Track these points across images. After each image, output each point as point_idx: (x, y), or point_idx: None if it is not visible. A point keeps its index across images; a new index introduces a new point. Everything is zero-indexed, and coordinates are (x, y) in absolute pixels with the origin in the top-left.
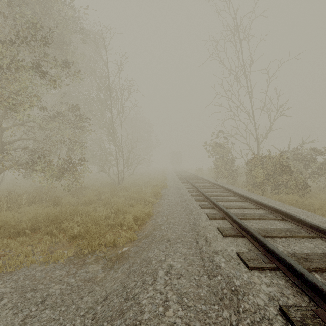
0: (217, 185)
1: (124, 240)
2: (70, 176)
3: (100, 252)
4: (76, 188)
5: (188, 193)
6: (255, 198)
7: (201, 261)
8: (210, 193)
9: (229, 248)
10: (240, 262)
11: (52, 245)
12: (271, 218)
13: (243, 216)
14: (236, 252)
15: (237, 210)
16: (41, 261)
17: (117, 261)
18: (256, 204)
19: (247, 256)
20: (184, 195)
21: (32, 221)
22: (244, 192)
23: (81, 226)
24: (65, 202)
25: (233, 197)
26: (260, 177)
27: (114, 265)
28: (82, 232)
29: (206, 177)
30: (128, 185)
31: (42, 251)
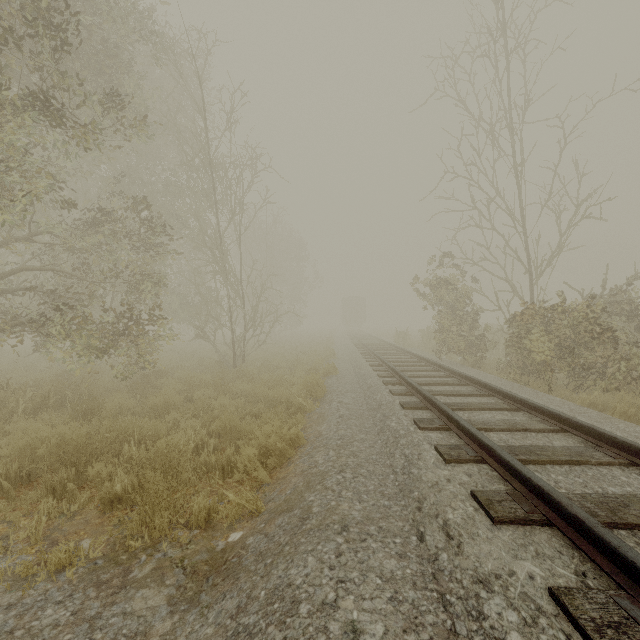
0: (445, 368)
1: (233, 510)
2: (128, 349)
3: (172, 547)
4: (143, 375)
5: (384, 389)
6: (539, 401)
7: (443, 608)
8: (432, 388)
9: (520, 567)
10: (570, 633)
11: (59, 522)
12: (602, 460)
13: (528, 455)
14: (548, 590)
15: (506, 434)
16: (19, 572)
17: (212, 578)
18: (549, 419)
19: (588, 610)
20: (375, 392)
21: (25, 458)
22: (507, 385)
23: (133, 473)
24: (110, 409)
25: (487, 400)
26: (541, 352)
27: (201, 591)
28: (130, 491)
29: (416, 350)
30: (253, 368)
31: (30, 542)
